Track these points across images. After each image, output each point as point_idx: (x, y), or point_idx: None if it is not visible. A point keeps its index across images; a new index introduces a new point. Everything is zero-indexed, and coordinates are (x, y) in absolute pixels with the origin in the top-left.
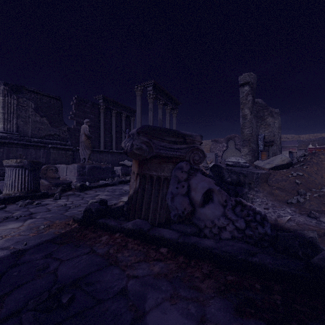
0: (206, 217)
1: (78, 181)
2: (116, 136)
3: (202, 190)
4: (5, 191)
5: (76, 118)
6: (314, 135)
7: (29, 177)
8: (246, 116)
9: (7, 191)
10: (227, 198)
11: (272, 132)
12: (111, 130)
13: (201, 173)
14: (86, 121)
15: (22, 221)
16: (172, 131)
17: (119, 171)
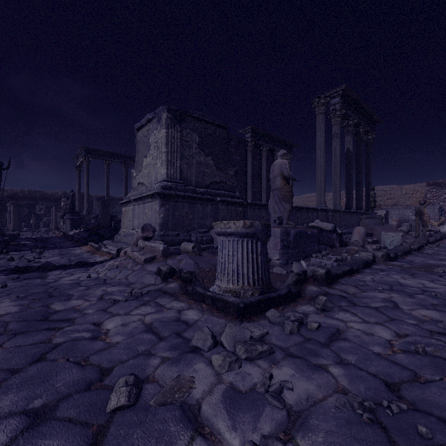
0: None
1: (281, 258)
2: (266, 185)
3: None
4: (226, 283)
5: None
6: None
7: (262, 258)
8: None
9: (230, 283)
10: None
11: None
12: (260, 176)
13: None
14: (281, 153)
15: None
16: None
17: None
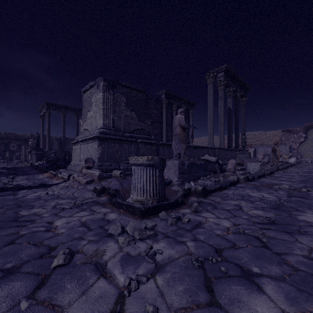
0: None
1: (179, 180)
2: None
3: None
4: (136, 196)
5: None
6: None
7: (159, 179)
8: None
9: (138, 196)
10: None
11: None
12: (172, 124)
13: None
14: (180, 111)
15: (254, 288)
16: None
17: None
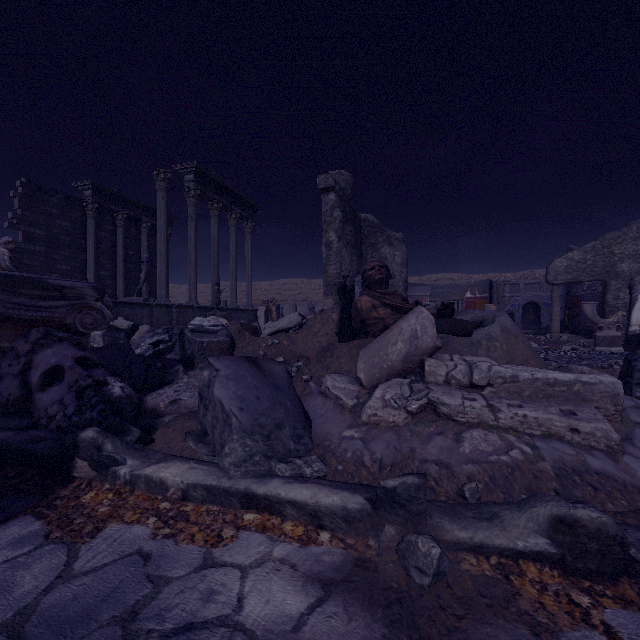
0: (43, 405)
1: None
2: (126, 268)
3: (45, 367)
4: None
5: (24, 227)
6: (491, 275)
7: None
8: (331, 243)
9: None
10: (79, 378)
11: (391, 272)
12: (114, 254)
13: (71, 344)
14: (4, 241)
15: None
16: (31, 281)
17: (99, 339)
